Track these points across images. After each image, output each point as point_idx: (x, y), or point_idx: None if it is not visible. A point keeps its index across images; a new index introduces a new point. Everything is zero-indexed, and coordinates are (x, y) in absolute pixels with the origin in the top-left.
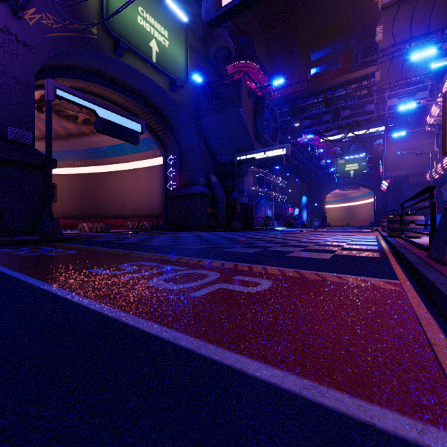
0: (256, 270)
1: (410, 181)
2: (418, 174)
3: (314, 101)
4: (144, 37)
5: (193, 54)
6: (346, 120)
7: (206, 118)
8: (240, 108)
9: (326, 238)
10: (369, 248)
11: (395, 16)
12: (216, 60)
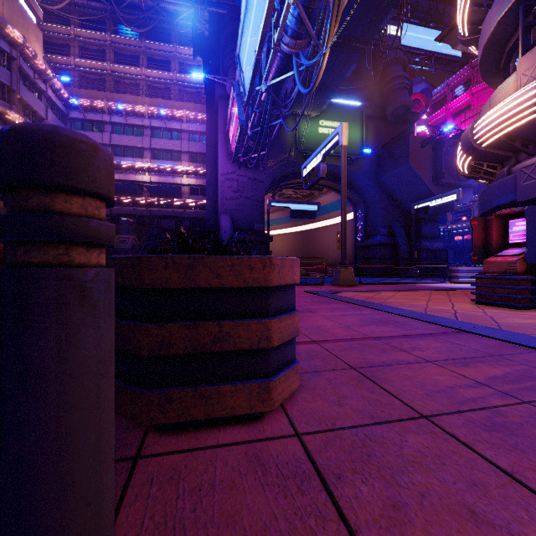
0: None
1: None
2: None
3: None
4: (324, 139)
5: (373, 122)
6: None
7: (383, 175)
8: (409, 163)
9: None
10: None
11: None
12: (395, 117)
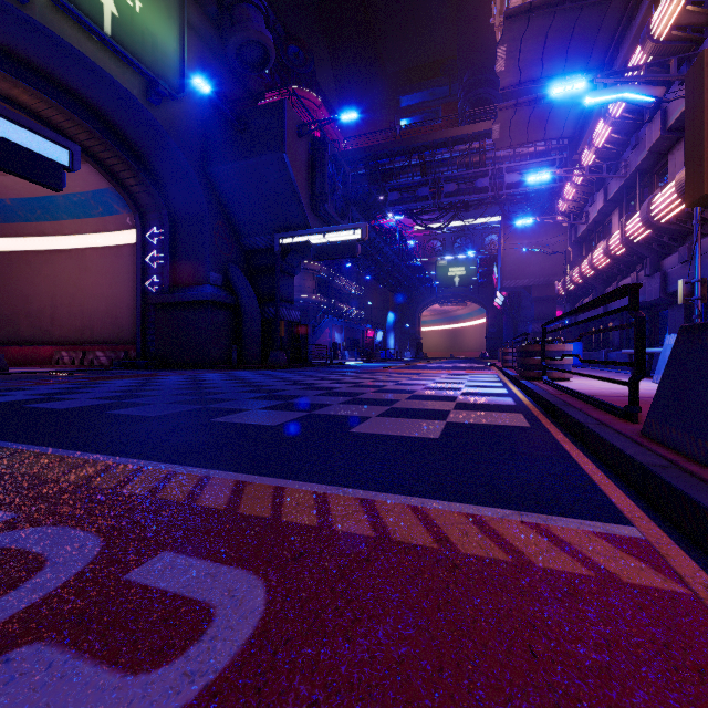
0: (248, 508)
1: (533, 294)
2: (543, 285)
3: (406, 164)
4: None
5: (197, 44)
6: (451, 198)
7: (222, 164)
8: (284, 153)
9: (425, 381)
10: (501, 402)
11: (523, 35)
12: (241, 63)
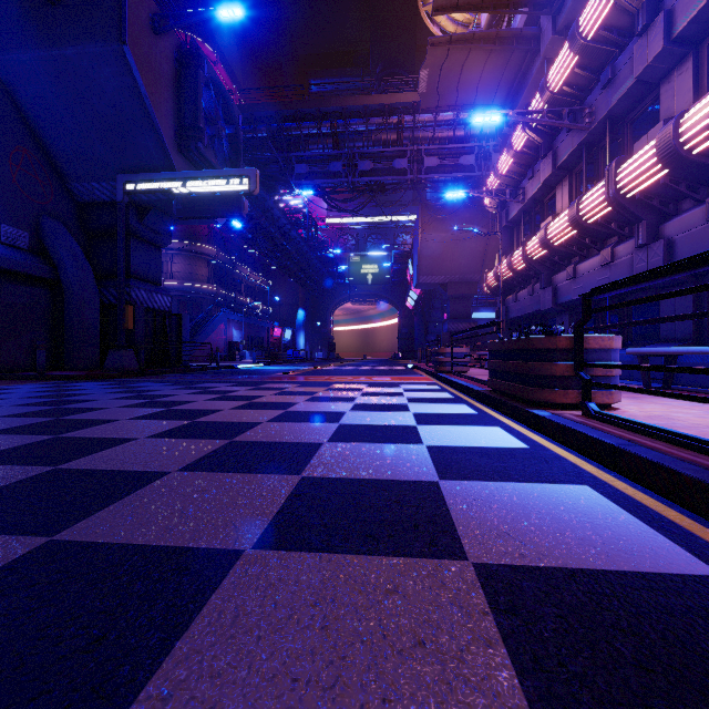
0: None
1: (448, 292)
2: (458, 282)
3: (315, 131)
4: None
5: None
6: (367, 177)
7: (17, 49)
8: (124, 43)
9: (339, 404)
10: (635, 546)
11: None
12: None
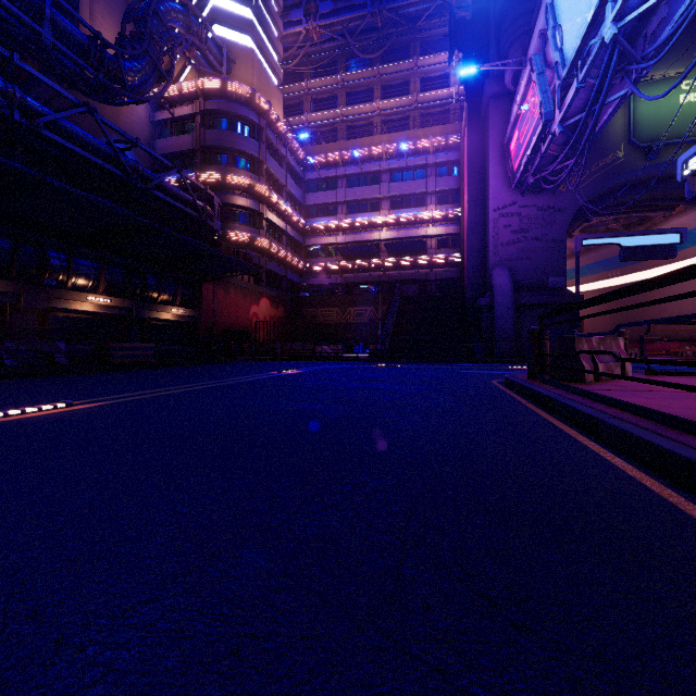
0: None
1: None
2: None
3: None
4: (691, 113)
5: None
6: None
7: None
8: None
9: None
10: None
11: None
12: None
